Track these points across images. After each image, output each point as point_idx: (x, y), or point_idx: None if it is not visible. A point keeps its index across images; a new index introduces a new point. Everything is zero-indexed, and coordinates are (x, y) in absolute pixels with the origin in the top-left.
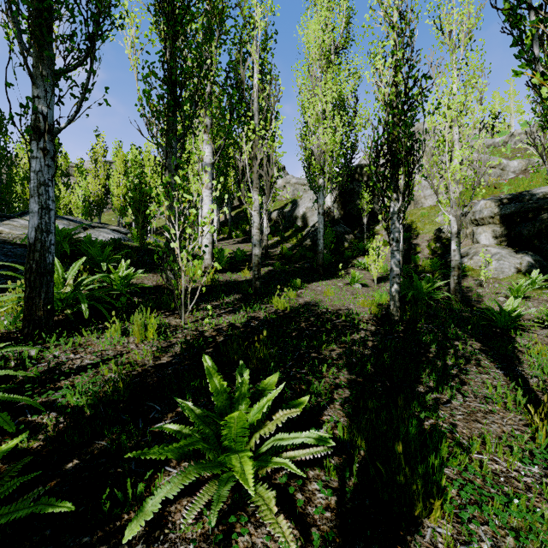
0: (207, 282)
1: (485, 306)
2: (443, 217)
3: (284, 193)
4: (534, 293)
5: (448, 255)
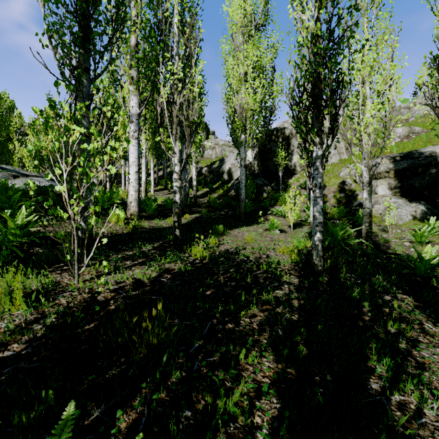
0: (129, 230)
1: (395, 251)
2: (345, 172)
3: (214, 152)
4: (433, 238)
5: (351, 204)
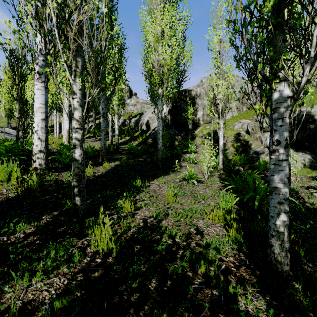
0: (17, 193)
1: (313, 204)
2: (238, 126)
3: (135, 108)
4: None
5: (248, 152)
